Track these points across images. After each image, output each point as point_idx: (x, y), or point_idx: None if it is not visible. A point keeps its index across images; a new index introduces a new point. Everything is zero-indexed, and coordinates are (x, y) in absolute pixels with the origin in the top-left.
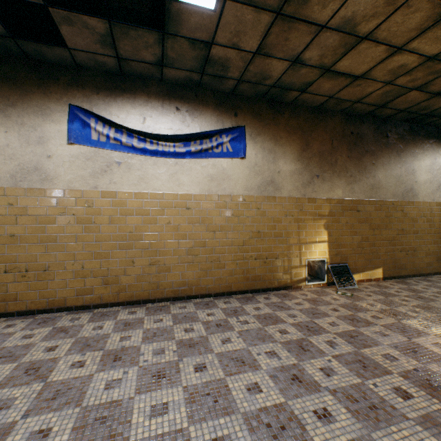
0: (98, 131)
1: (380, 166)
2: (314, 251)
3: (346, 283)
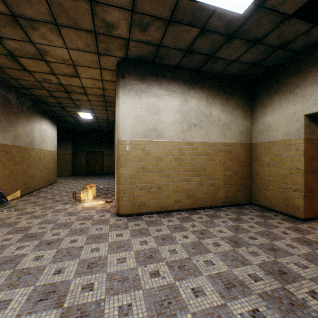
0: None
1: (19, 124)
2: None
3: (5, 204)
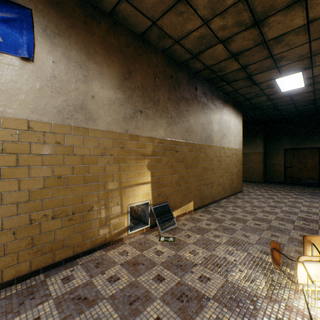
0: None
1: (192, 113)
2: (137, 194)
3: (168, 223)
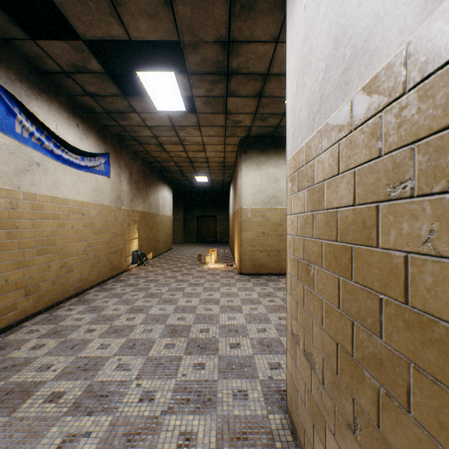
0: (23, 125)
1: (152, 193)
2: (134, 244)
3: (147, 262)
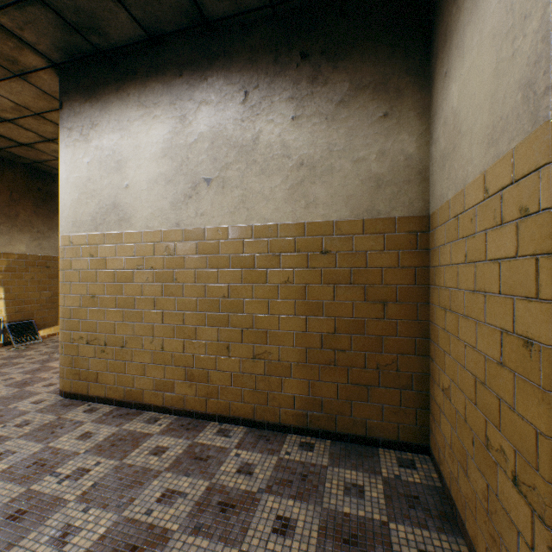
0: None
1: None
2: None
3: (29, 339)
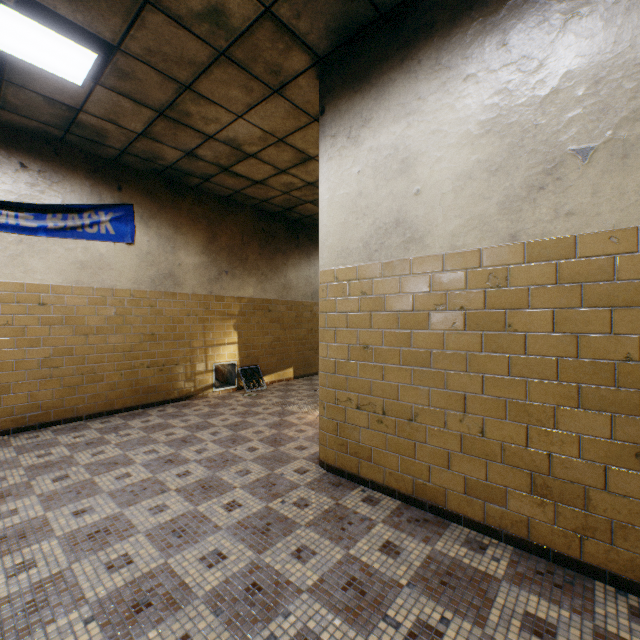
0: None
1: (291, 266)
2: (223, 354)
3: (256, 385)
